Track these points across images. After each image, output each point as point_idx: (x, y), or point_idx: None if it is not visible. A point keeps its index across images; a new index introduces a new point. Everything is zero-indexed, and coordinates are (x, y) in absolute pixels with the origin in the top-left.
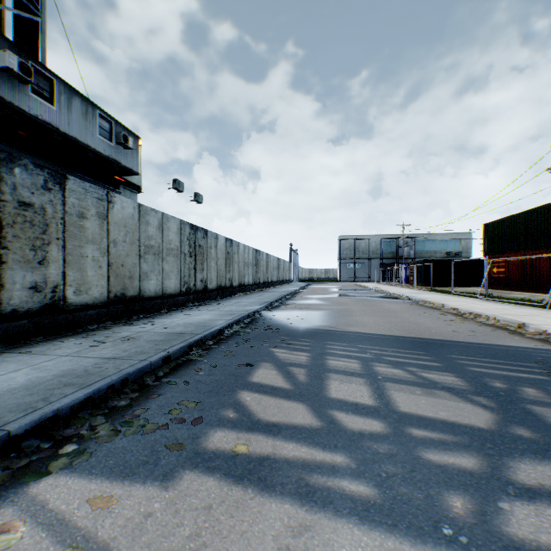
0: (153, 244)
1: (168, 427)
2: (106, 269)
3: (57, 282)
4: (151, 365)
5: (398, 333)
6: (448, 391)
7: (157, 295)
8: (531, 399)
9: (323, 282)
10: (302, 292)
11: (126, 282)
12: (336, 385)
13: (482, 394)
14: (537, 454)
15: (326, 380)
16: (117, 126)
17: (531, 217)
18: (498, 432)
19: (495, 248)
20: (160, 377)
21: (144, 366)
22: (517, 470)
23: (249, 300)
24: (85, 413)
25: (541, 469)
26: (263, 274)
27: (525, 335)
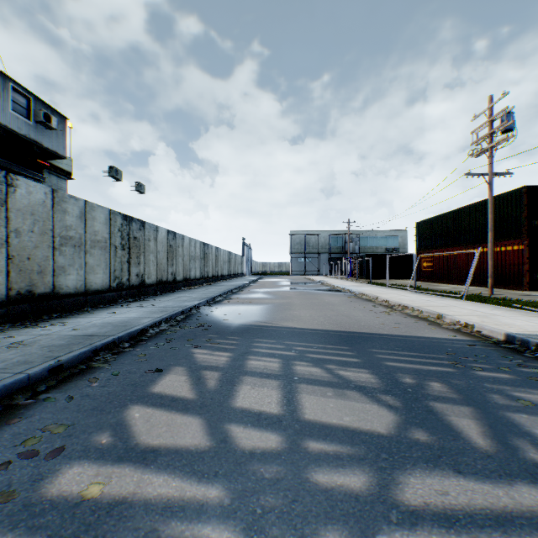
0: (73, 234)
1: (8, 466)
2: (4, 263)
3: None
4: (31, 378)
5: (329, 327)
6: (359, 390)
7: (78, 292)
8: (436, 395)
9: (275, 276)
10: (251, 285)
11: (34, 278)
12: (246, 390)
13: (391, 392)
14: (430, 462)
15: (238, 384)
16: (37, 103)
17: (454, 217)
18: (397, 438)
19: (425, 244)
20: (40, 393)
21: (17, 380)
22: (407, 486)
23: (191, 294)
24: None
25: (431, 482)
26: (212, 267)
27: (442, 325)
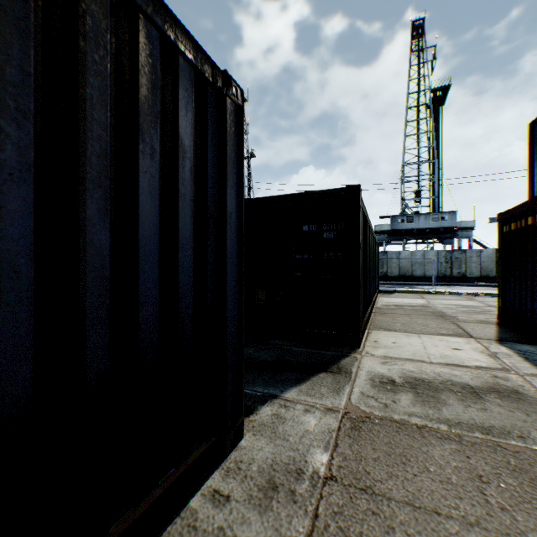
0: (418, 261)
1: None
2: (398, 269)
3: (385, 272)
4: None
5: None
6: None
7: (420, 277)
8: None
9: None
10: None
11: (405, 272)
12: None
13: None
14: None
15: None
16: (441, 214)
17: None
18: None
19: None
20: None
21: None
22: None
23: (485, 284)
24: None
25: None
26: None
27: None
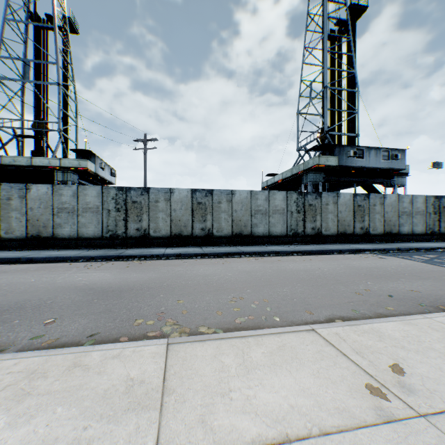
0: (405, 210)
1: (390, 255)
2: (382, 222)
3: (366, 227)
4: (392, 249)
5: None
6: None
7: (407, 234)
8: None
9: None
10: None
11: (391, 227)
12: None
13: None
14: None
15: None
16: (391, 151)
17: None
18: None
19: None
20: (394, 252)
21: (389, 248)
22: None
23: None
24: (374, 252)
25: None
26: None
27: None
